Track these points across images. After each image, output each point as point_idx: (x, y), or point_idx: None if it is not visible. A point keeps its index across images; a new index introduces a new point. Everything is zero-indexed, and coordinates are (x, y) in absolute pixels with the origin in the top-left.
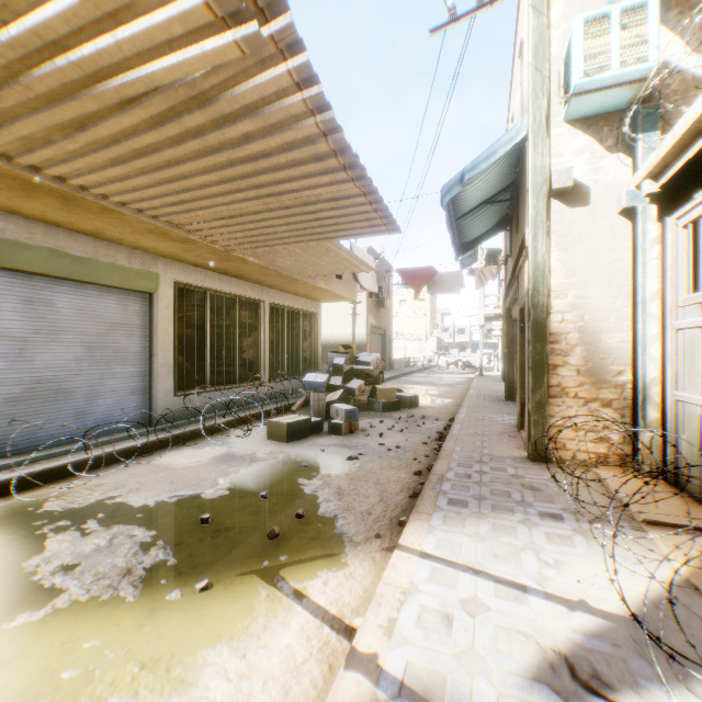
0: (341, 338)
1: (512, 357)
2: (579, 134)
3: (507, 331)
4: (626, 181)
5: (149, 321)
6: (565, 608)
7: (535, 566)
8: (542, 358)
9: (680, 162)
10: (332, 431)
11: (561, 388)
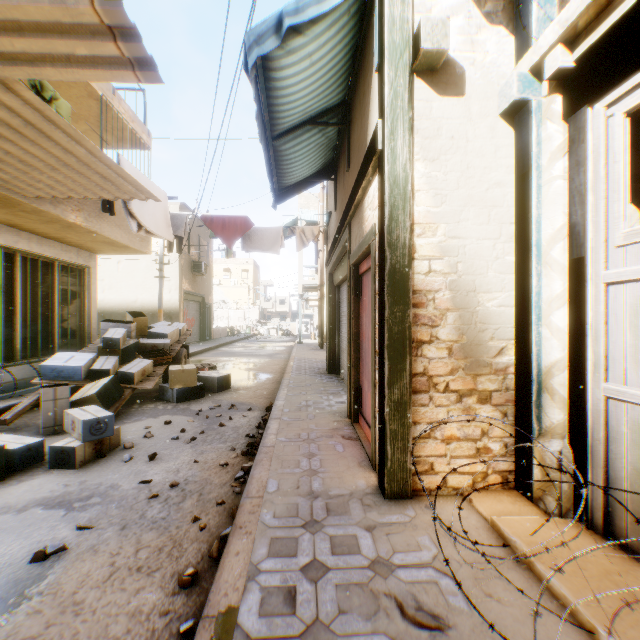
0: (147, 305)
1: (334, 326)
2: None
3: (329, 298)
4: (510, 70)
5: None
6: None
7: None
8: (403, 330)
9: None
10: (58, 462)
11: (428, 378)
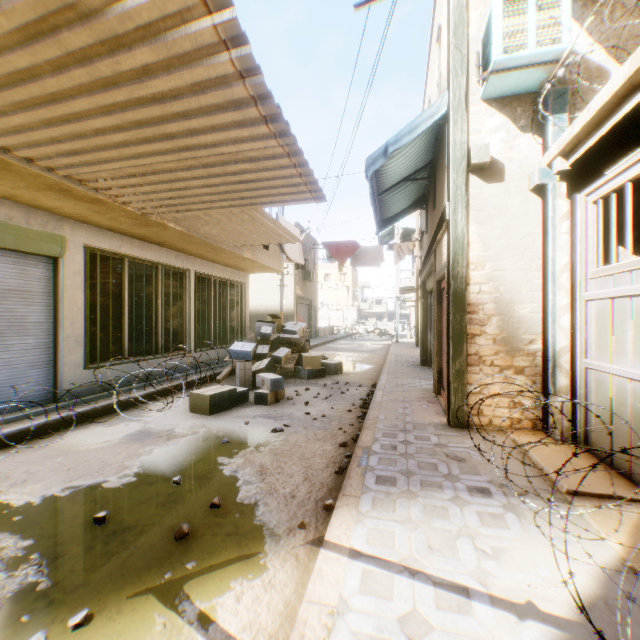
0: (270, 308)
1: (427, 325)
2: (496, 113)
3: (422, 302)
4: (538, 160)
5: (55, 288)
6: (514, 616)
7: (474, 558)
8: (462, 327)
9: (593, 139)
10: (258, 401)
11: (479, 357)
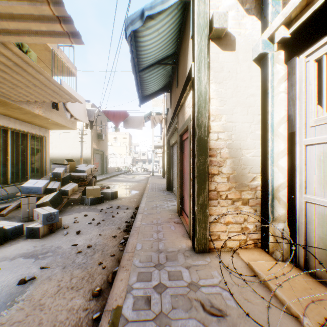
0: (75, 155)
1: (170, 166)
2: None
3: (167, 152)
4: (258, 38)
5: None
6: None
7: None
8: (204, 168)
9: None
10: (30, 235)
11: (217, 192)
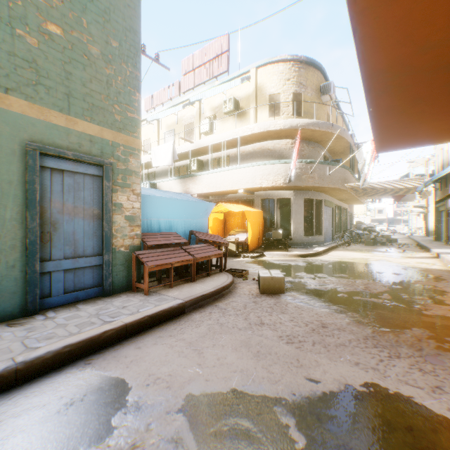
0: None
1: (437, 224)
2: None
3: (435, 215)
4: None
5: (332, 215)
6: None
7: None
8: None
9: None
10: (381, 244)
11: None
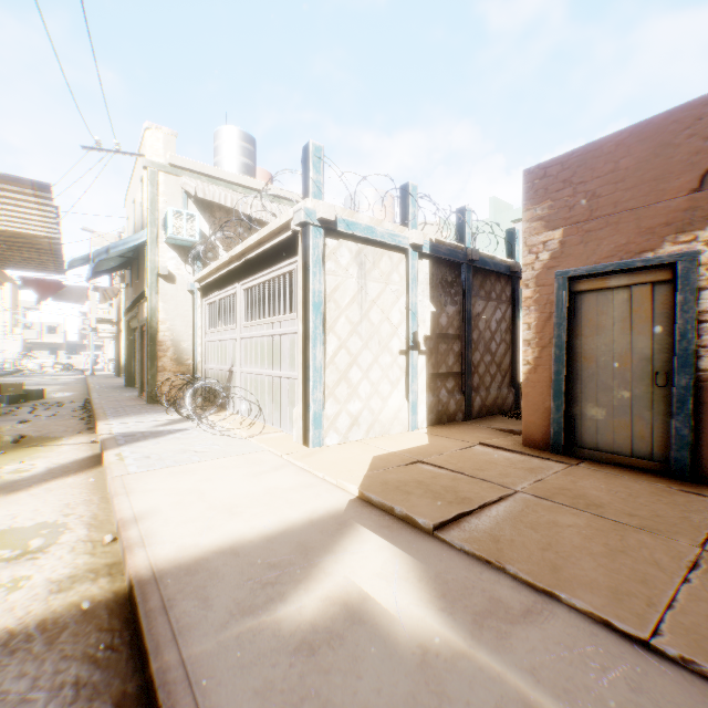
0: None
1: (132, 355)
2: (172, 250)
3: (128, 337)
4: (191, 277)
5: None
6: (164, 421)
7: (155, 419)
8: (155, 353)
9: (205, 283)
10: None
11: (164, 367)
